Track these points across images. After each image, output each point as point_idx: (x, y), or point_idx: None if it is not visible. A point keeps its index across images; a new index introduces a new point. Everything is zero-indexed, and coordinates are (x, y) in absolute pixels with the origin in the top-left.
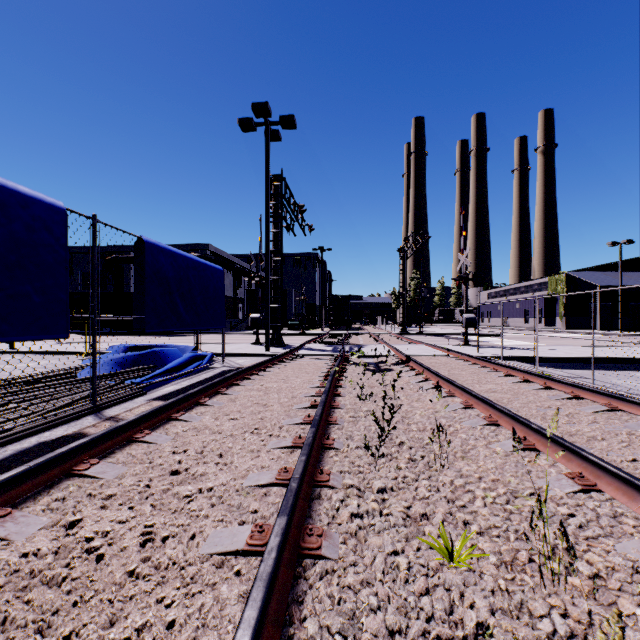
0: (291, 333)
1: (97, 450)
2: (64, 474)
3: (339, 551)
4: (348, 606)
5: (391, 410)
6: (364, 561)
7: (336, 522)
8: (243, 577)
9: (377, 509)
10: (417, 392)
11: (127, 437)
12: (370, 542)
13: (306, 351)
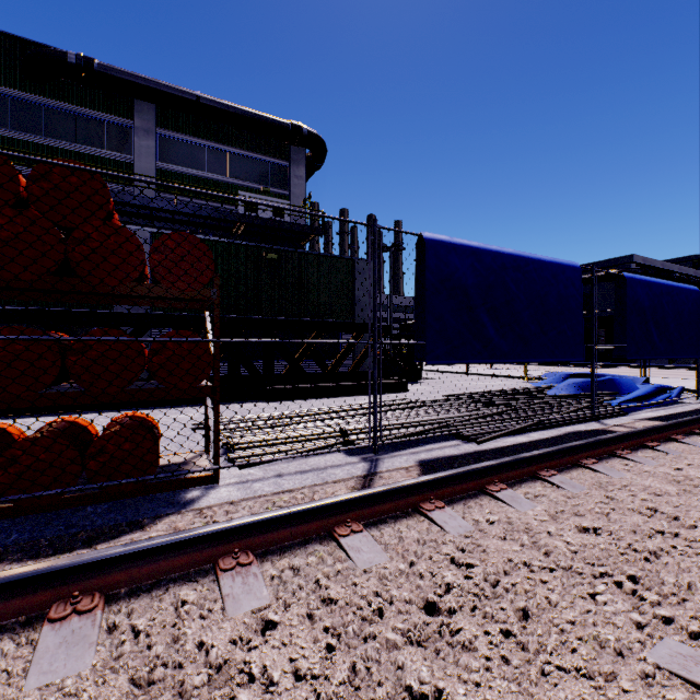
0: None
1: (649, 438)
2: (639, 445)
3: None
4: None
5: None
6: None
7: None
8: None
9: None
10: None
11: (664, 436)
12: None
13: None
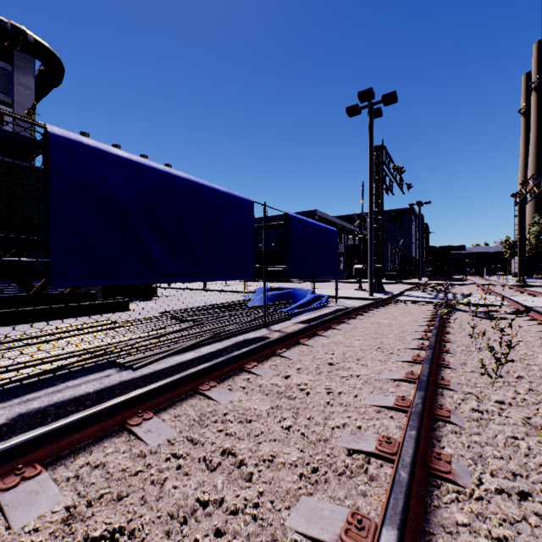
0: (388, 282)
1: (283, 344)
2: (272, 353)
3: (464, 423)
4: (476, 449)
5: (508, 345)
6: (486, 434)
7: (459, 409)
8: (395, 419)
9: (496, 411)
10: (539, 340)
11: (295, 340)
12: (491, 426)
13: (407, 297)
